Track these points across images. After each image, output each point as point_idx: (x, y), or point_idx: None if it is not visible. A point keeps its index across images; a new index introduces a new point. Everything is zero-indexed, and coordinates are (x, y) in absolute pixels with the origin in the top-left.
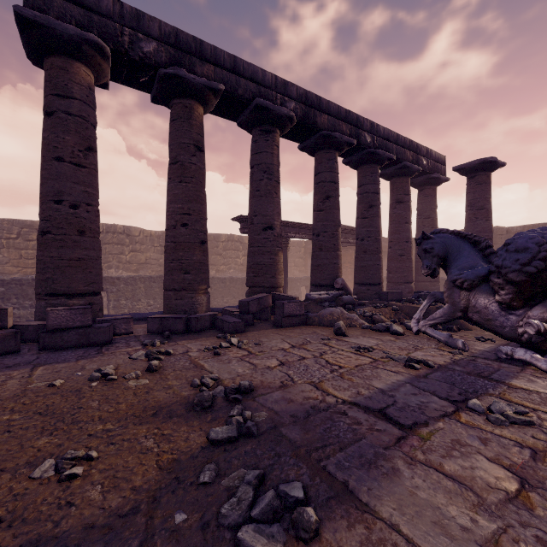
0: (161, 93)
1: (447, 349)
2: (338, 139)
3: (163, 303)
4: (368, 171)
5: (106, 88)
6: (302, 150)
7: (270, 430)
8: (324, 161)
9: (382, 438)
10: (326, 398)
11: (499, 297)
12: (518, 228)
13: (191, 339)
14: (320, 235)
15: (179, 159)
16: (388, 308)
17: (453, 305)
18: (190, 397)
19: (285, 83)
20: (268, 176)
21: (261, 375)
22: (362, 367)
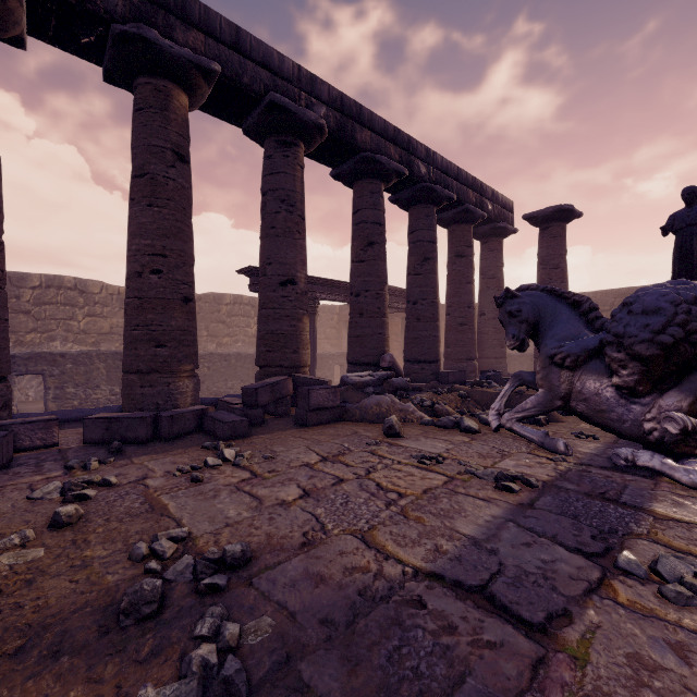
0: (117, 65)
1: (544, 453)
2: (385, 166)
3: (122, 393)
4: (423, 213)
5: (21, 47)
6: (335, 179)
7: (277, 672)
8: (366, 195)
9: (503, 667)
10: (383, 567)
11: (619, 379)
12: (590, 294)
13: (157, 453)
14: (361, 295)
15: (147, 170)
16: (453, 393)
17: (550, 391)
18: (119, 587)
19: (313, 78)
20: (288, 208)
21: (268, 521)
22: (434, 492)
